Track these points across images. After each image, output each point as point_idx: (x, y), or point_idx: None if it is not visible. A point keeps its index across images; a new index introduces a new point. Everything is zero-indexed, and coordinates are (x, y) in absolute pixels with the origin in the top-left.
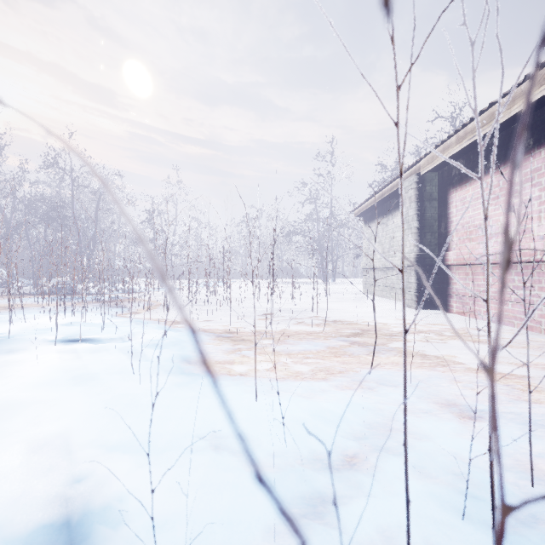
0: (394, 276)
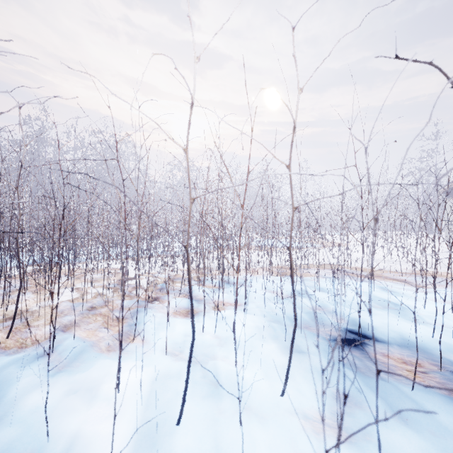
0: None
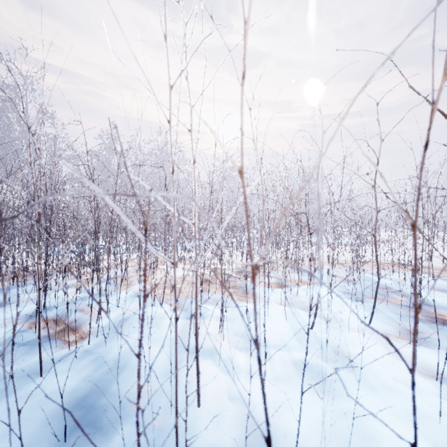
0: None
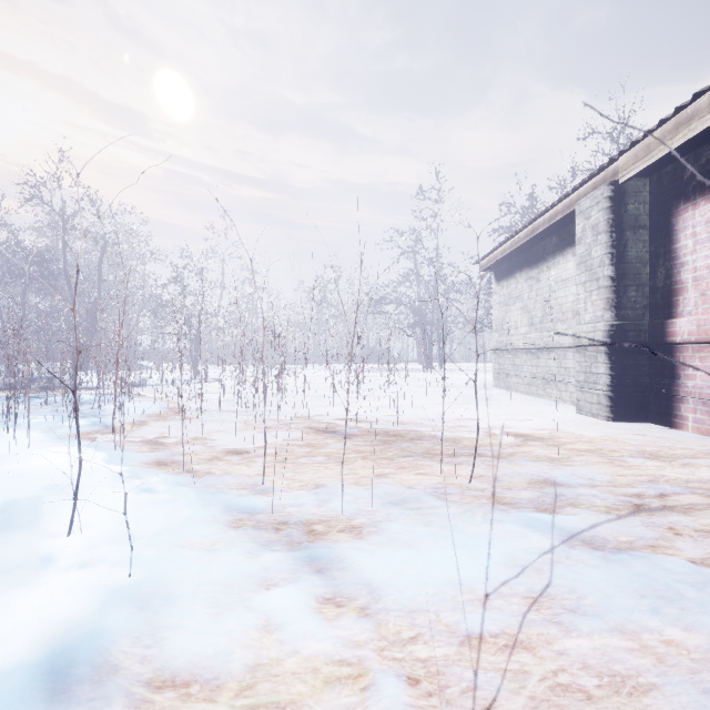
0: (553, 361)
